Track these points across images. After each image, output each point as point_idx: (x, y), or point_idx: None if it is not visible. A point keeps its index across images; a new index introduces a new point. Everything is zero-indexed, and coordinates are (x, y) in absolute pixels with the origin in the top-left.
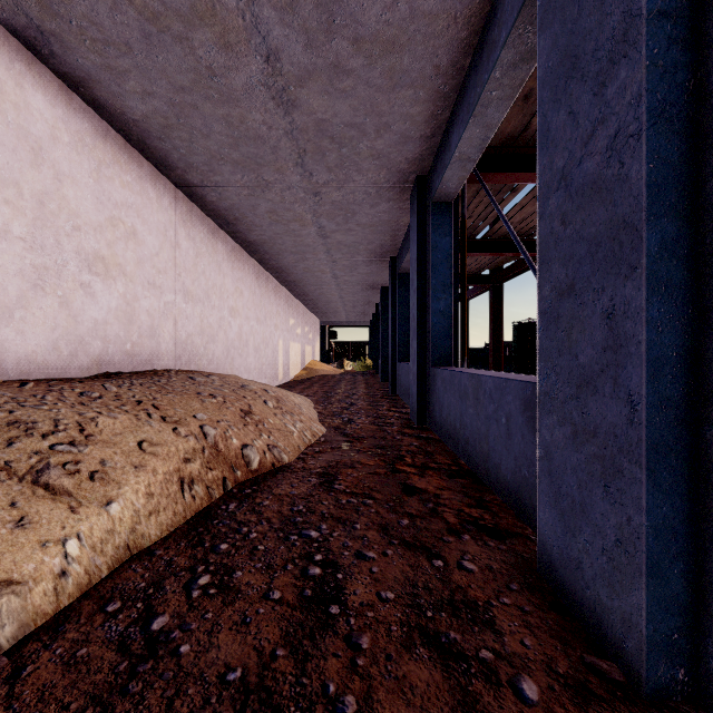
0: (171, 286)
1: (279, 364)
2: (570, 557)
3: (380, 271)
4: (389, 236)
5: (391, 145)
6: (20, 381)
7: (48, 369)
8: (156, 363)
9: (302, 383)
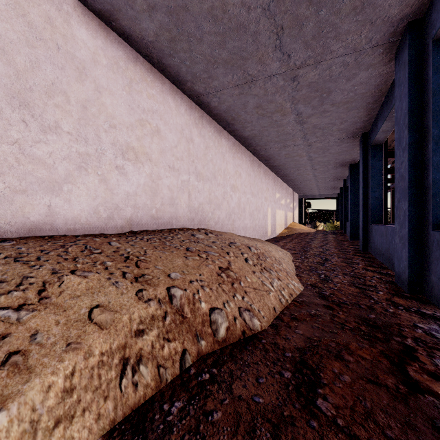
0: (186, 169)
1: (268, 225)
2: None
3: (350, 149)
4: (363, 111)
5: None
6: (59, 236)
7: (90, 227)
8: (175, 224)
9: (284, 239)
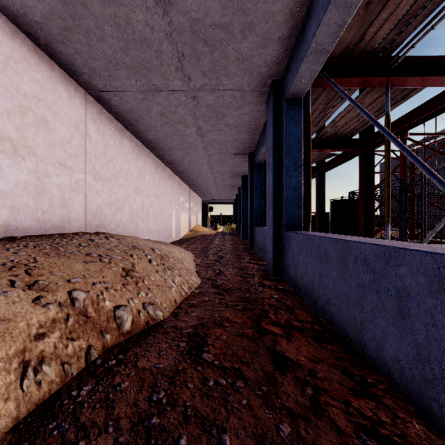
0: (81, 168)
1: (172, 228)
2: None
3: (241, 163)
4: (249, 135)
5: (254, 48)
6: None
7: None
8: (67, 228)
9: (188, 240)
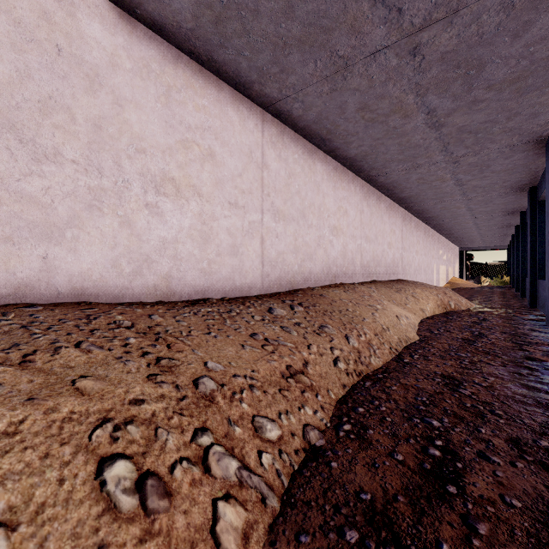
0: (400, 247)
1: (433, 279)
2: (547, 315)
3: (512, 218)
4: (516, 205)
5: (511, 183)
6: (384, 280)
7: (383, 278)
8: (398, 277)
9: None
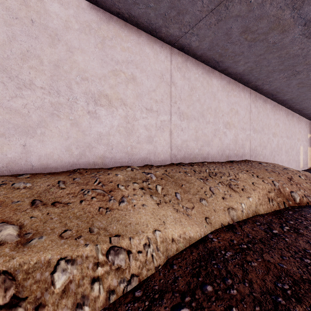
0: (248, 128)
1: (300, 159)
2: None
3: None
4: None
5: None
6: (213, 162)
7: (216, 159)
8: (243, 158)
9: None
